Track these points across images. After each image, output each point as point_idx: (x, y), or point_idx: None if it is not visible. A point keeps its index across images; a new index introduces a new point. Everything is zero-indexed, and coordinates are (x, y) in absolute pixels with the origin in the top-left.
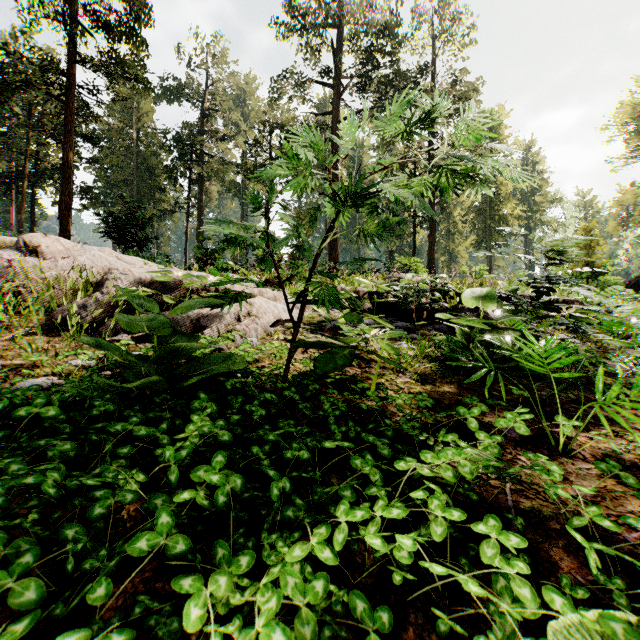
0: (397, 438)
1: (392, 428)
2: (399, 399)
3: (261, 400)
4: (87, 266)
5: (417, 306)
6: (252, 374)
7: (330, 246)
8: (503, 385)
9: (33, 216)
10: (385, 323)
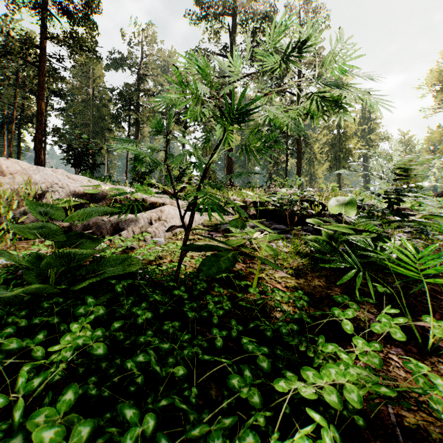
0: (276, 336)
1: (271, 328)
2: (277, 296)
3: (150, 301)
4: (40, 182)
5: (290, 212)
6: (148, 273)
7: (227, 170)
8: (371, 285)
9: (19, 149)
10: (265, 228)
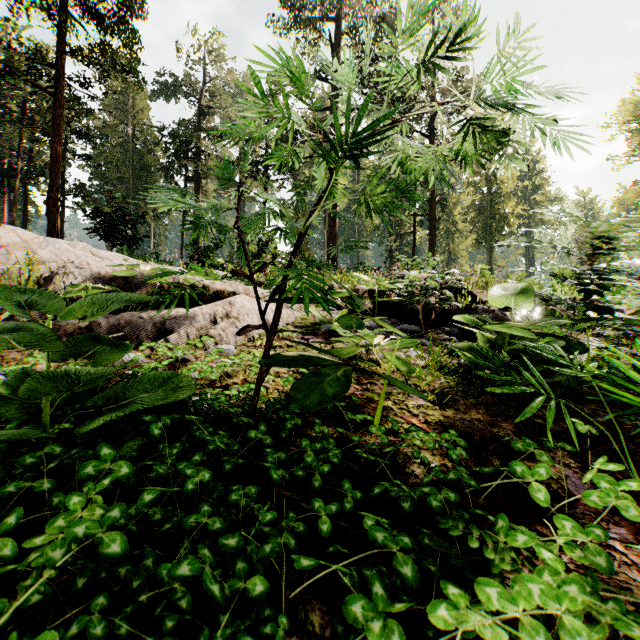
0: (417, 508)
1: (410, 495)
2: (416, 439)
3: (209, 450)
4: (49, 260)
5: (424, 306)
6: (207, 403)
7: (328, 245)
8: (570, 422)
9: (26, 214)
10: (394, 329)
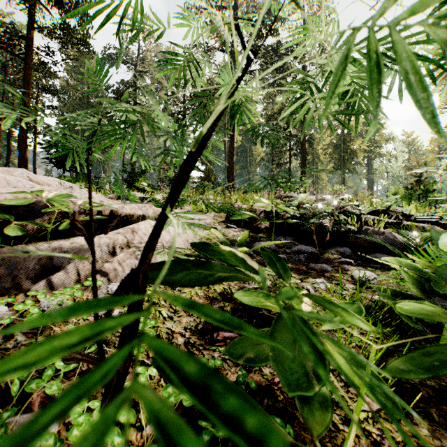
0: None
1: None
2: None
3: None
4: None
5: (316, 226)
6: None
7: (228, 171)
8: None
9: (9, 148)
10: (351, 316)
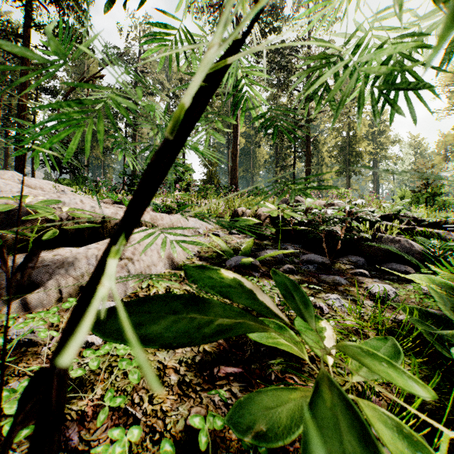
0: None
1: None
2: None
3: None
4: None
5: (326, 233)
6: None
7: (231, 174)
8: None
9: (7, 150)
10: (401, 375)
